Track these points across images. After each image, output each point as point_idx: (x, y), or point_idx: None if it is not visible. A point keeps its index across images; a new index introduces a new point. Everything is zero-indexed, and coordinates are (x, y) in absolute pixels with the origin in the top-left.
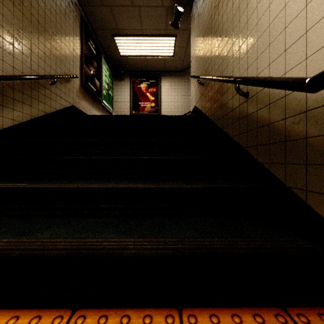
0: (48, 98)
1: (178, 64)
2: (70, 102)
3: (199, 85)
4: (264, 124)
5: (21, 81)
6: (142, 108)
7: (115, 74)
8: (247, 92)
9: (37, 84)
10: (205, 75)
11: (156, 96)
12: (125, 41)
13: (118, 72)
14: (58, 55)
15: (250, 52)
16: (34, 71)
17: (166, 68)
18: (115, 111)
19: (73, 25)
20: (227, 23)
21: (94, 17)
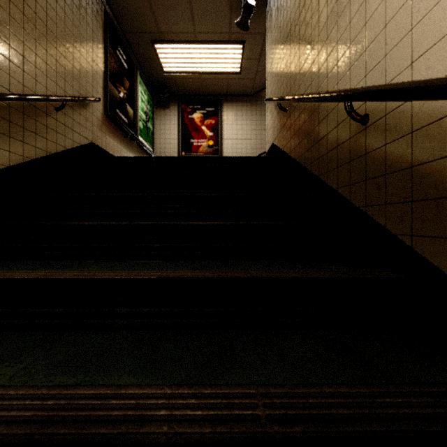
0: (53, 131)
1: (248, 84)
2: (87, 137)
3: (279, 112)
4: (401, 167)
5: (6, 103)
6: (195, 148)
7: (156, 99)
8: (366, 115)
9: (33, 109)
10: (289, 95)
11: (216, 131)
12: (171, 50)
13: (161, 96)
14: (69, 67)
15: (372, 47)
16: (29, 89)
17: (229, 90)
18: (156, 152)
19: (93, 24)
20: (327, 8)
21: (125, 14)
